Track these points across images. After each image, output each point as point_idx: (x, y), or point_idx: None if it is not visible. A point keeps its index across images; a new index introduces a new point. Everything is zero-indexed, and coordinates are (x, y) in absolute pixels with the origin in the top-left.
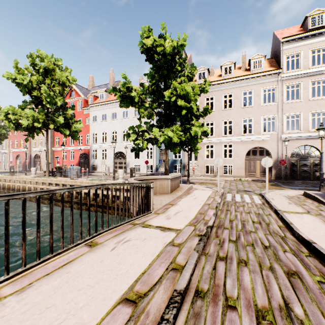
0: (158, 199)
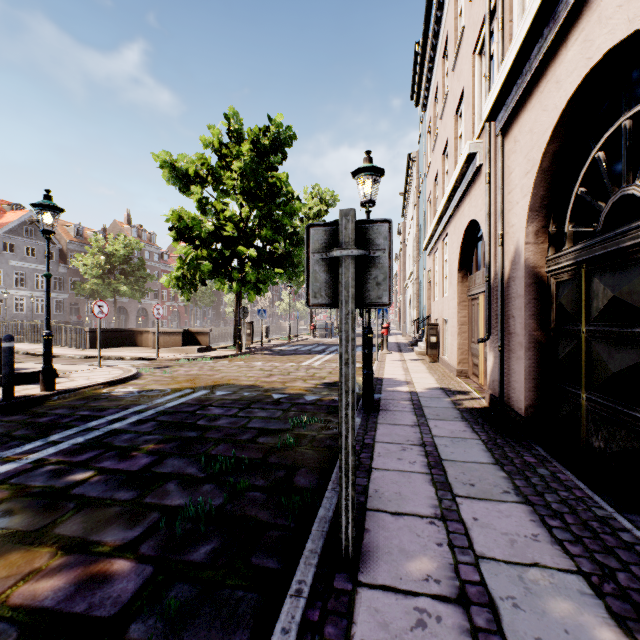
0: (127, 348)
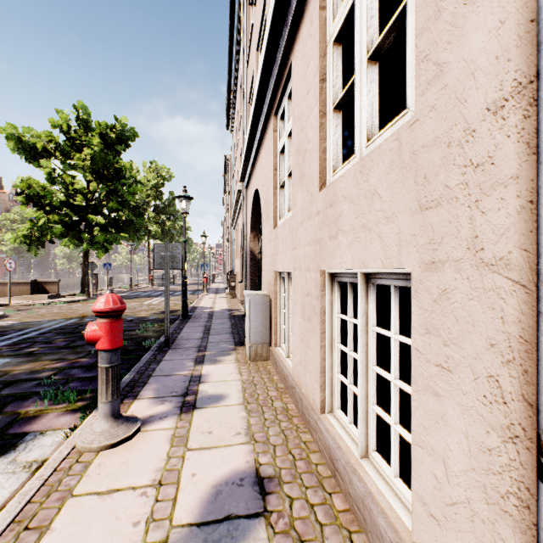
0: None
